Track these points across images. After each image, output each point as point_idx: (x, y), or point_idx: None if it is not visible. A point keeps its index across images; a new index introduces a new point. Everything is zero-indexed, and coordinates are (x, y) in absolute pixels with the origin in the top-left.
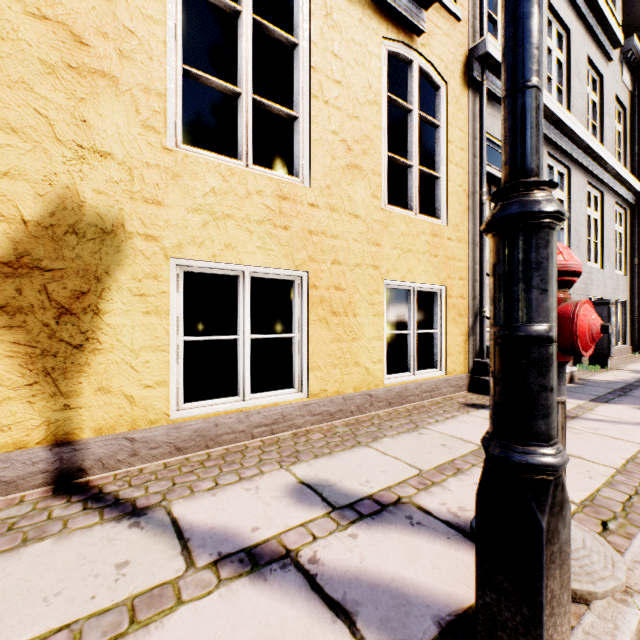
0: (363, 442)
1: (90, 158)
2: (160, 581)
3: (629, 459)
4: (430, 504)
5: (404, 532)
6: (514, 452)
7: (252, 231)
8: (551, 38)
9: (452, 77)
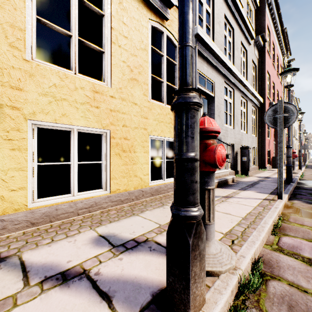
0: (136, 213)
1: None
2: (5, 296)
3: (248, 213)
4: (161, 240)
5: (146, 254)
6: (180, 211)
7: (78, 108)
8: (226, 31)
9: None
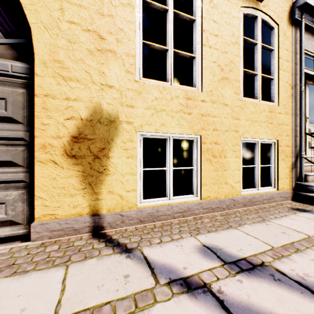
0: (233, 226)
1: (105, 89)
2: (144, 288)
3: None
4: (284, 269)
5: (271, 284)
6: None
7: (173, 116)
8: None
9: (281, 21)
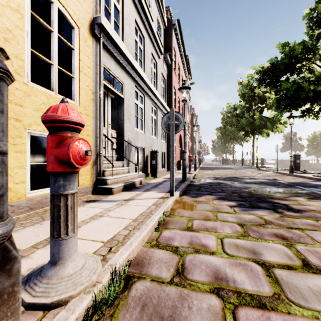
0: None
1: None
2: None
3: (141, 214)
4: None
5: None
6: None
7: None
8: (137, 37)
9: (82, 26)
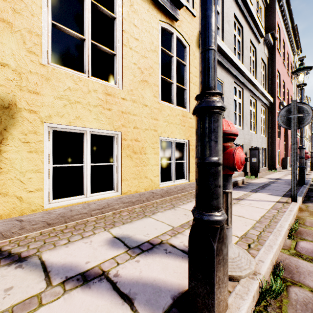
0: (148, 215)
1: None
2: (30, 295)
3: (262, 216)
4: (176, 242)
5: (162, 257)
6: (203, 215)
7: (91, 110)
8: (235, 30)
9: (192, 43)
